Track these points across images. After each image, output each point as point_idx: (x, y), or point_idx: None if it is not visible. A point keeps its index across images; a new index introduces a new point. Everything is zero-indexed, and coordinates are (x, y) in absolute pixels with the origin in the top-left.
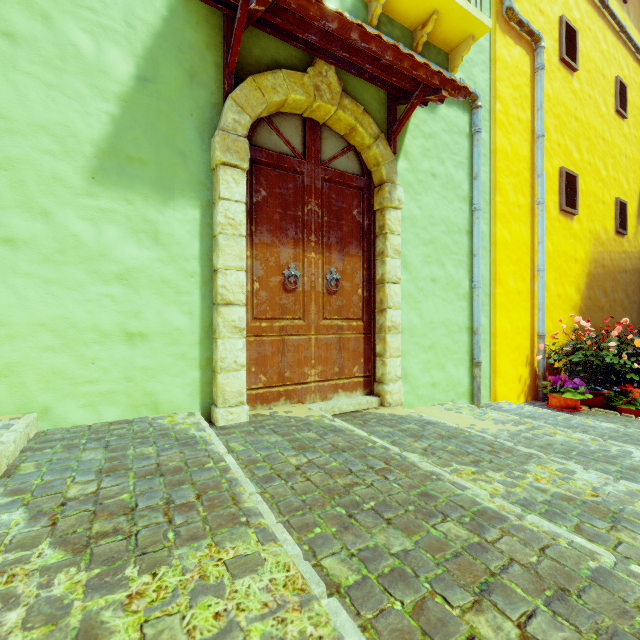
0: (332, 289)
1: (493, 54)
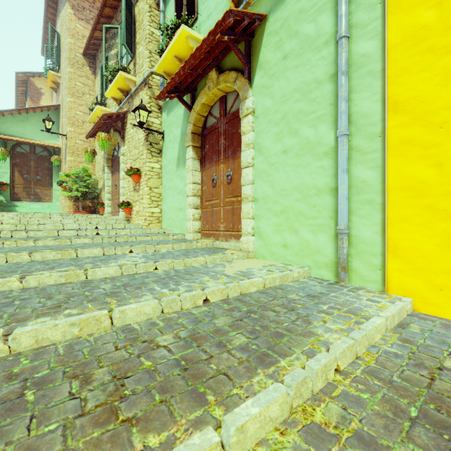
0: (228, 181)
1: None
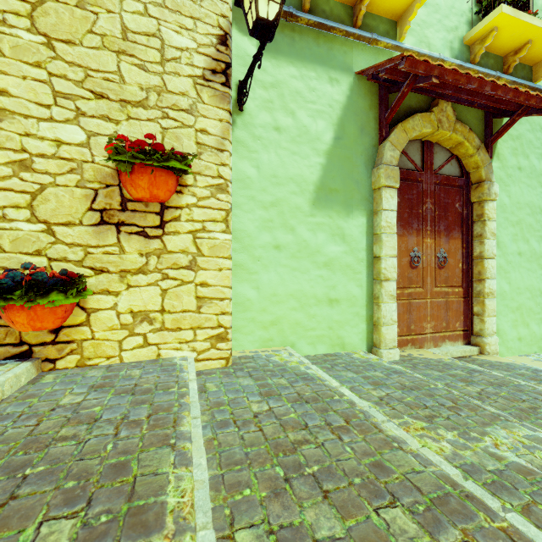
0: (442, 265)
1: None
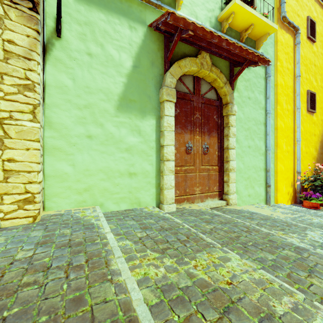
0: (205, 152)
1: (276, 39)
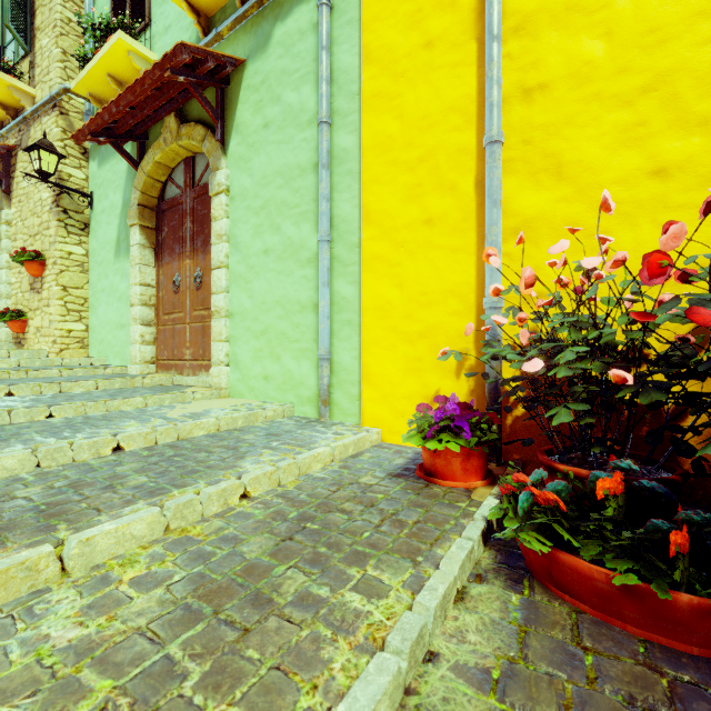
0: (196, 285)
1: None
